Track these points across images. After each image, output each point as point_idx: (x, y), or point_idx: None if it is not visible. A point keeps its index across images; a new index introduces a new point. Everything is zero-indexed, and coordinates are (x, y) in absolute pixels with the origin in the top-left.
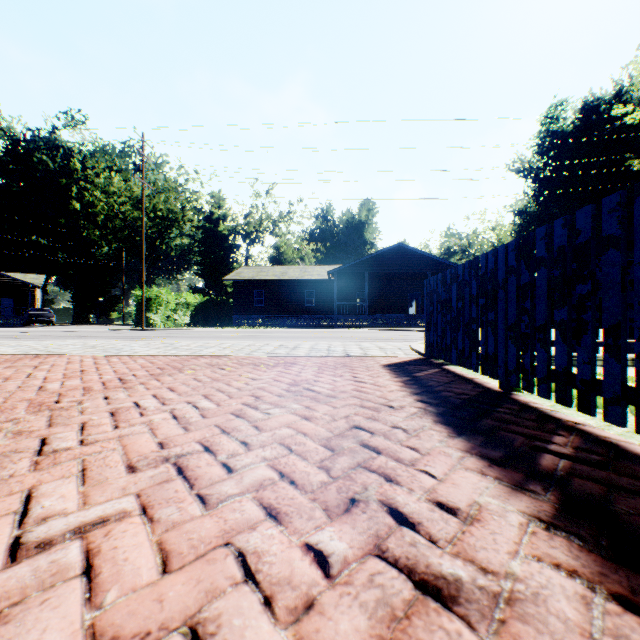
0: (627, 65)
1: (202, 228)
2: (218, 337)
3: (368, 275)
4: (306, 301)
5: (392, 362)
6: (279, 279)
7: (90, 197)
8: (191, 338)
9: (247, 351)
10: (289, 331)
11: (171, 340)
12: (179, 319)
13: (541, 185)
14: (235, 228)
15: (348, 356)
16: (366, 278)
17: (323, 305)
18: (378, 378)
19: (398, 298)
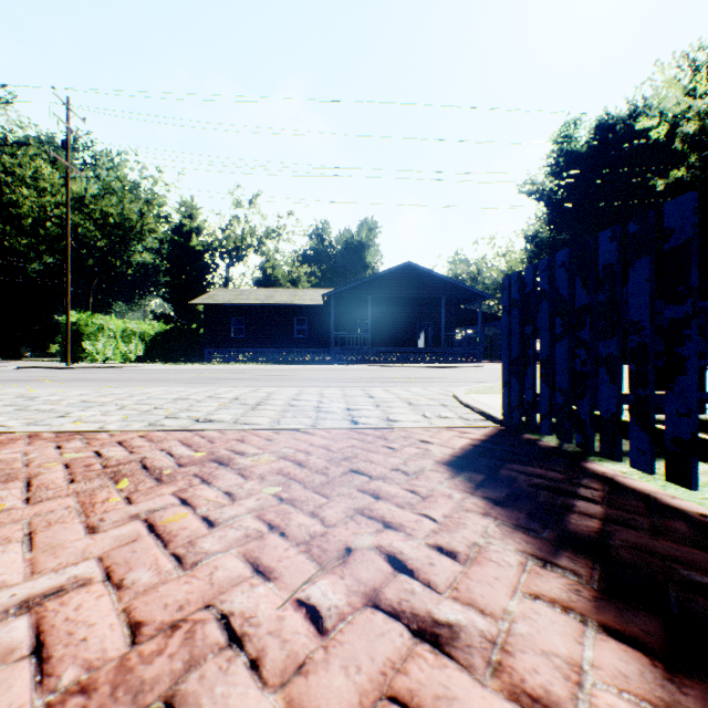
0: (644, 82)
1: (170, 242)
2: (155, 380)
3: (371, 300)
4: (297, 331)
5: (456, 448)
6: (263, 304)
7: (13, 194)
8: (108, 382)
9: (157, 415)
10: (271, 369)
11: (63, 387)
12: (128, 353)
13: (554, 209)
14: (211, 243)
15: (356, 427)
16: (369, 303)
17: (317, 336)
18: (487, 574)
19: (406, 328)
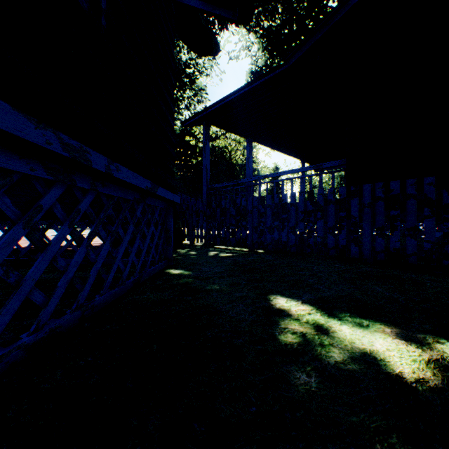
0: None
1: None
2: None
3: None
4: None
5: None
6: None
7: None
8: None
9: None
10: None
11: None
12: None
13: None
14: None
15: None
16: None
17: None
18: None
19: None
